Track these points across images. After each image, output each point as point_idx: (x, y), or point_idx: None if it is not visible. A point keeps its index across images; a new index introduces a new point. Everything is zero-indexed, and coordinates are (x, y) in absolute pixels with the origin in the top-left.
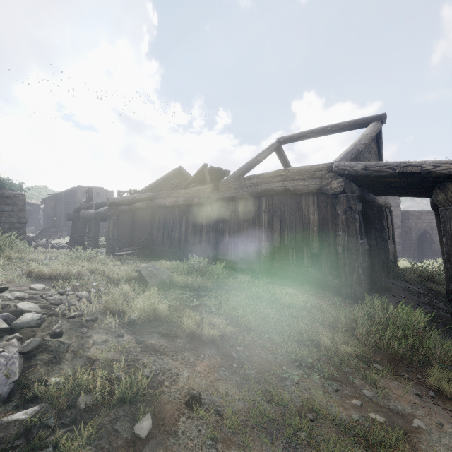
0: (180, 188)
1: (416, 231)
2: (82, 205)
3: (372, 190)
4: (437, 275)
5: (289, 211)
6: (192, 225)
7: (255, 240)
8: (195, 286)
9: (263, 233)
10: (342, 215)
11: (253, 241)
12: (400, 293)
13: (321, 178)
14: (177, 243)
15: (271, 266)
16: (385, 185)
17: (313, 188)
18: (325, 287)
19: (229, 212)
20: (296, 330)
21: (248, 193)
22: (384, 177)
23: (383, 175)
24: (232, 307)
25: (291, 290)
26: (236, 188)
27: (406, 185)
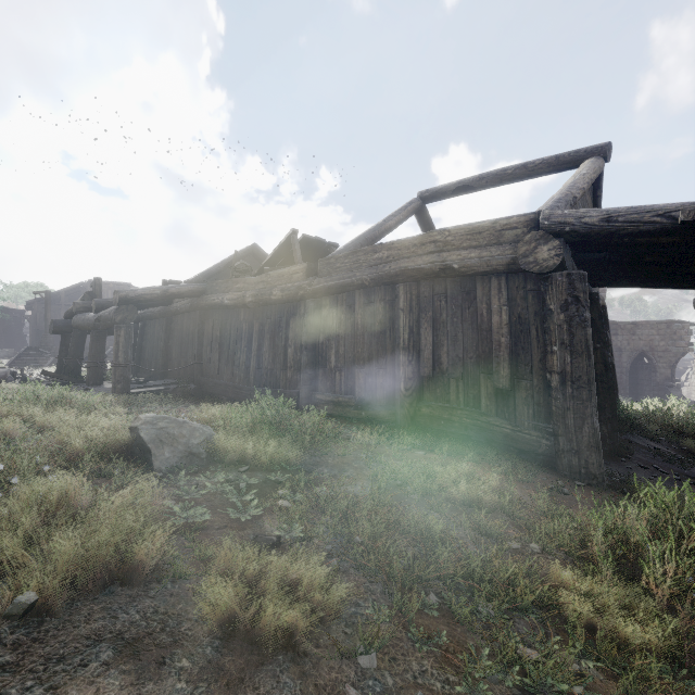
0: (250, 274)
1: (628, 353)
2: (75, 306)
3: (596, 273)
4: (690, 425)
5: (450, 308)
6: (270, 339)
7: (385, 364)
8: (262, 460)
9: (401, 351)
10: (560, 313)
11: (381, 366)
12: (649, 460)
13: (515, 242)
14: (244, 371)
15: (416, 413)
16: (632, 258)
17: (498, 262)
18: (523, 453)
19: (336, 313)
20: (500, 576)
21: (373, 276)
22: (648, 235)
23: (647, 230)
24: (342, 512)
25: (465, 465)
26: (349, 269)
27: (674, 257)
